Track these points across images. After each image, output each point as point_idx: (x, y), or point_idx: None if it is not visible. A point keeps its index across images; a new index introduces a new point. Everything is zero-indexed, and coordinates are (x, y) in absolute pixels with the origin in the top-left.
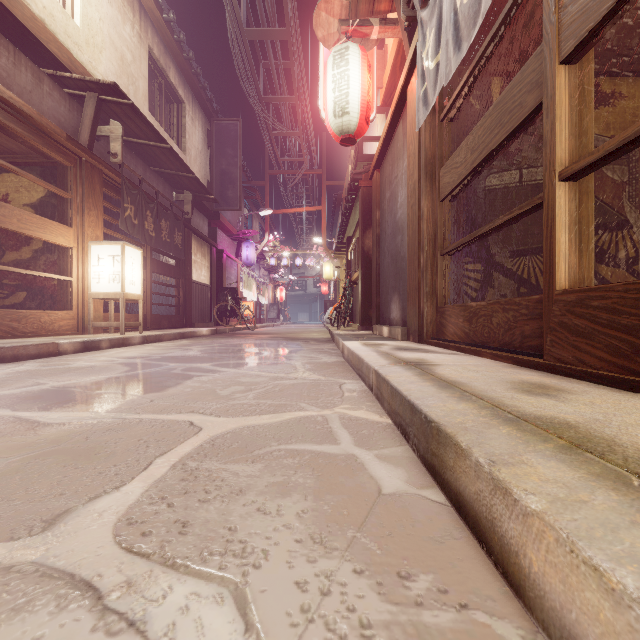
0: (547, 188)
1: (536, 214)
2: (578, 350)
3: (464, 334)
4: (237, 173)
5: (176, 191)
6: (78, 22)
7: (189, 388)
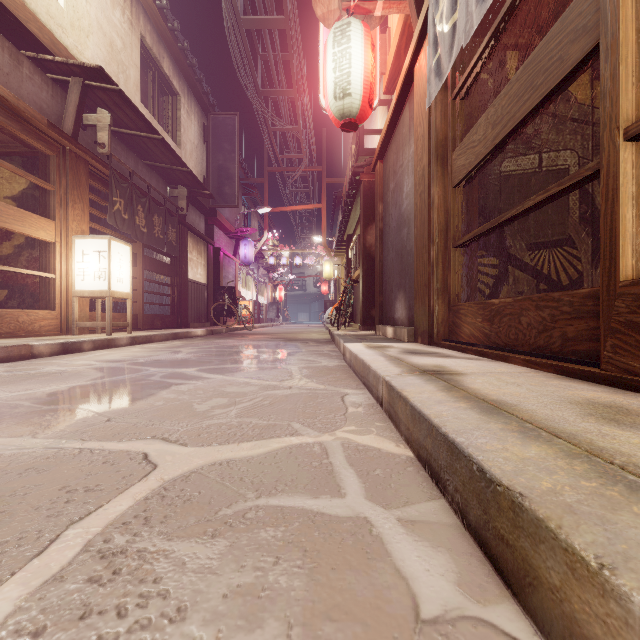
0: (606, 151)
1: (557, 203)
2: None
3: (483, 336)
4: (234, 169)
5: (170, 186)
6: (62, 3)
7: (161, 401)
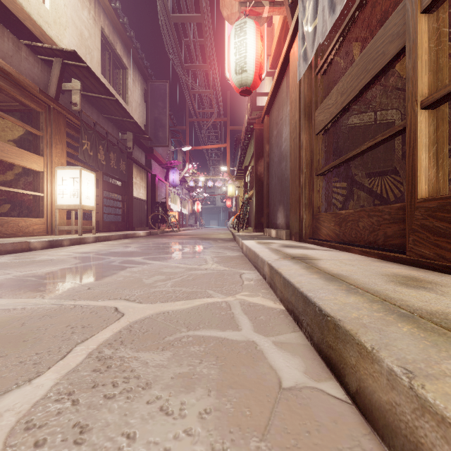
0: (409, 115)
1: (387, 145)
2: (439, 248)
3: (335, 235)
4: (166, 120)
5: (121, 132)
6: (48, 6)
7: (121, 277)
